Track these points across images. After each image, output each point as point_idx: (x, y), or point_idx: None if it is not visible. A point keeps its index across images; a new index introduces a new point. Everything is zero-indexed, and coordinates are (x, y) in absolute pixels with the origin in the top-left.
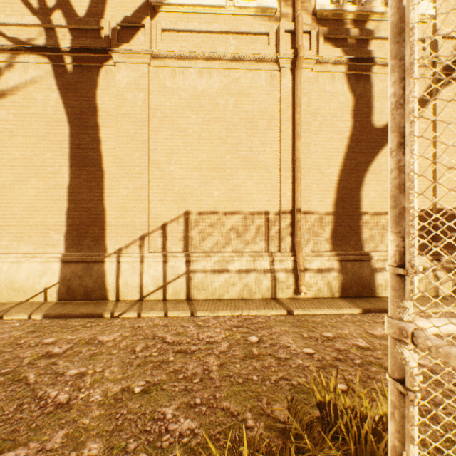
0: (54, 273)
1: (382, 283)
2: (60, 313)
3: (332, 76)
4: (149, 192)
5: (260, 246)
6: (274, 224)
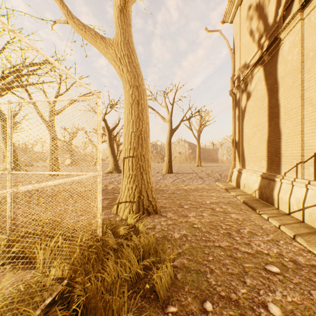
0: (258, 182)
1: None
2: (246, 202)
3: None
4: (304, 126)
5: None
6: None
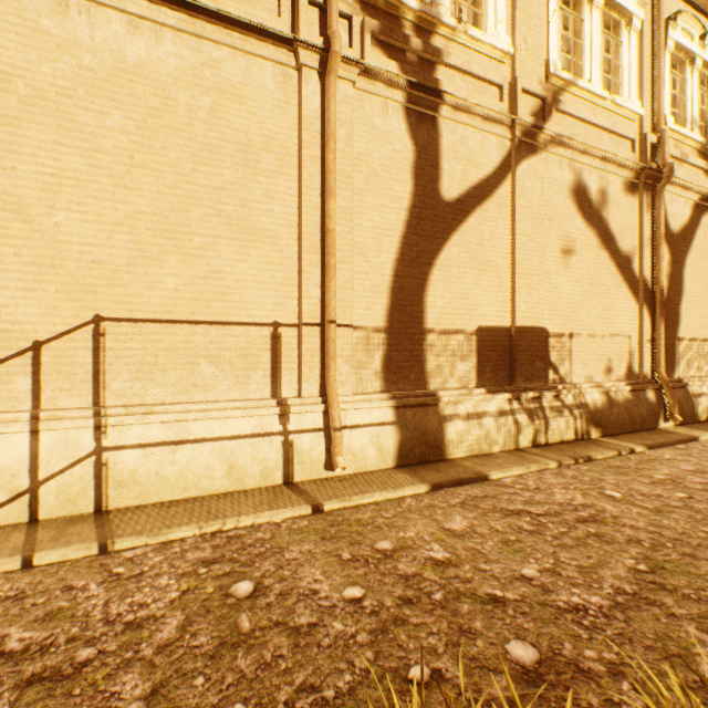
0: None
1: (454, 438)
2: None
3: (384, 105)
4: None
5: (263, 387)
6: (290, 346)
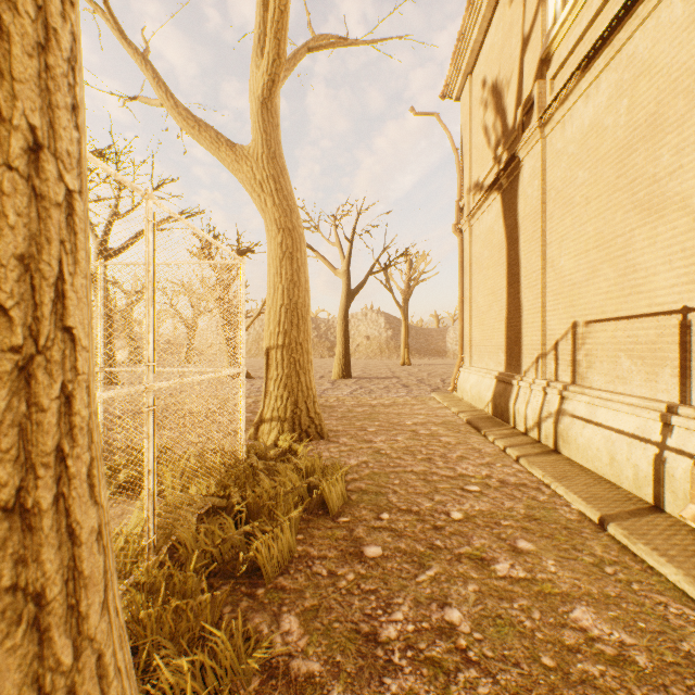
0: (492, 389)
1: None
2: (470, 421)
3: None
4: (546, 300)
5: (670, 388)
6: None
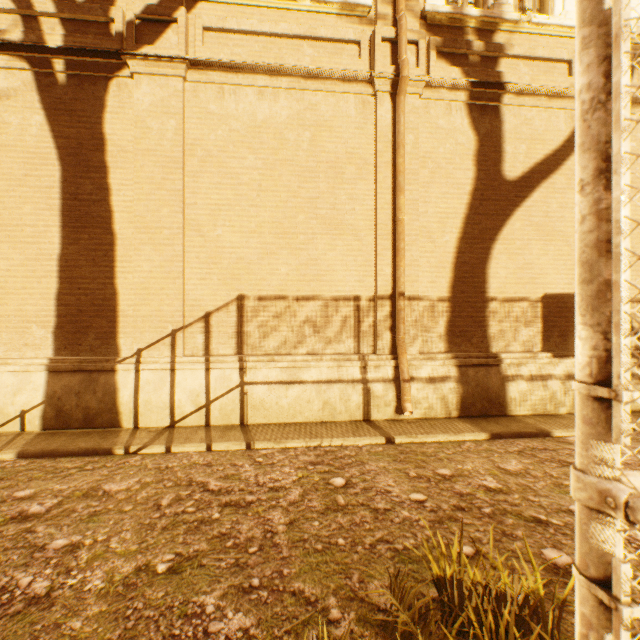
0: (36, 388)
1: (516, 397)
2: (44, 450)
3: (448, 106)
4: (185, 266)
5: (347, 345)
6: (367, 314)
